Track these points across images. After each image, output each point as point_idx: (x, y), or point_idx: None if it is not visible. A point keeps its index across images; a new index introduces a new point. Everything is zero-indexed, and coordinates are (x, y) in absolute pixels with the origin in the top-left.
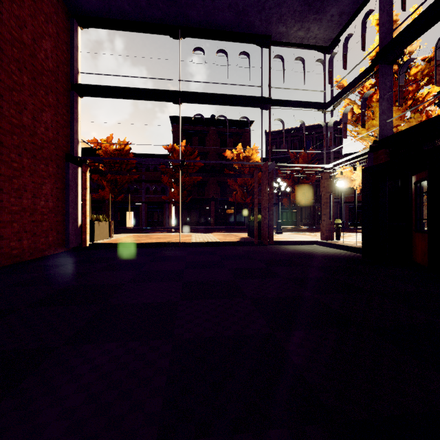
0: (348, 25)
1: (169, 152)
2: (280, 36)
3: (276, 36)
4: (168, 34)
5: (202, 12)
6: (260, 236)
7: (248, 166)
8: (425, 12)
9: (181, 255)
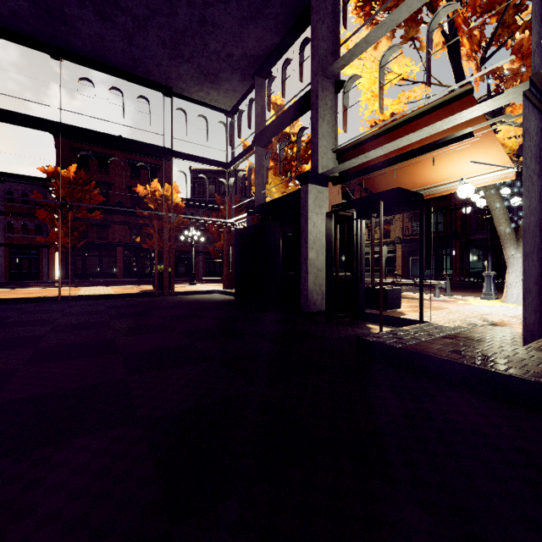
0: (242, 101)
1: (49, 178)
2: (182, 90)
3: (178, 90)
4: (44, 52)
5: (89, 45)
6: (163, 287)
7: (167, 207)
8: (274, 122)
9: (60, 308)
